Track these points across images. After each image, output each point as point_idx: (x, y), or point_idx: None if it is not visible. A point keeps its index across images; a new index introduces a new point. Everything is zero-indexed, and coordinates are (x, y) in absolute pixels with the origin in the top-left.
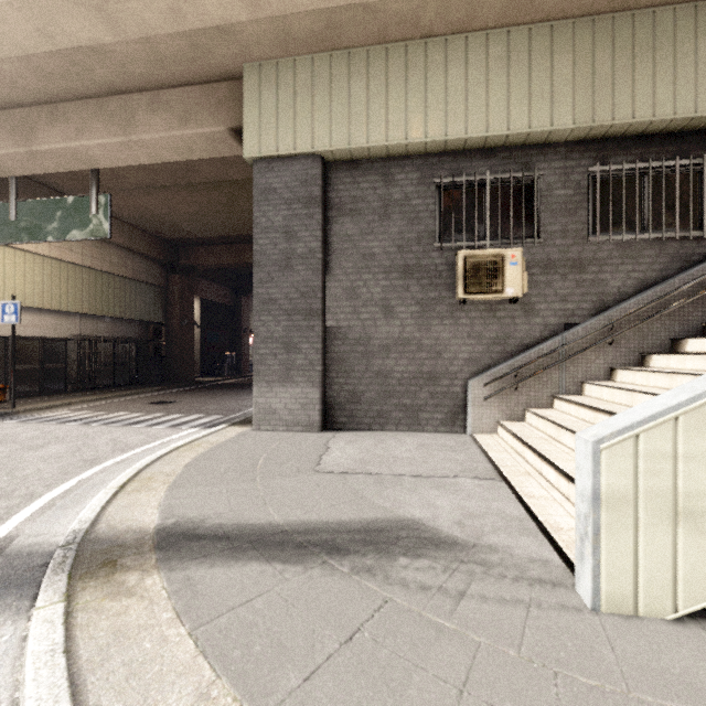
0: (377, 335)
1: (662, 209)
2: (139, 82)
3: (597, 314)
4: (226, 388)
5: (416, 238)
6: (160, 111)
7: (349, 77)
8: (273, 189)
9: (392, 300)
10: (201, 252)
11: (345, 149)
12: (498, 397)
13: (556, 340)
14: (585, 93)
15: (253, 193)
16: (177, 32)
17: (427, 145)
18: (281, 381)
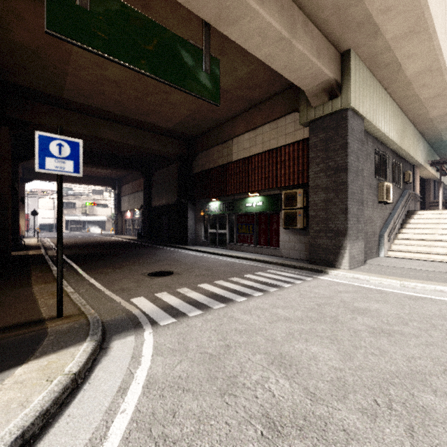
0: (365, 215)
1: (400, 178)
2: (309, 3)
3: (392, 210)
4: (114, 257)
5: (371, 172)
6: (308, 36)
7: (372, 89)
8: (354, 129)
9: (368, 199)
10: (42, 110)
11: (371, 123)
12: (387, 240)
13: (393, 219)
14: (400, 135)
15: (348, 127)
16: (370, 13)
17: (381, 134)
18: (356, 239)
